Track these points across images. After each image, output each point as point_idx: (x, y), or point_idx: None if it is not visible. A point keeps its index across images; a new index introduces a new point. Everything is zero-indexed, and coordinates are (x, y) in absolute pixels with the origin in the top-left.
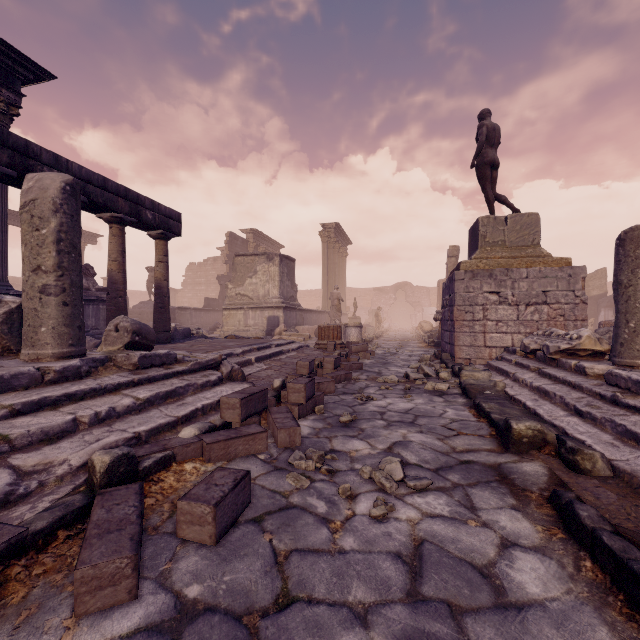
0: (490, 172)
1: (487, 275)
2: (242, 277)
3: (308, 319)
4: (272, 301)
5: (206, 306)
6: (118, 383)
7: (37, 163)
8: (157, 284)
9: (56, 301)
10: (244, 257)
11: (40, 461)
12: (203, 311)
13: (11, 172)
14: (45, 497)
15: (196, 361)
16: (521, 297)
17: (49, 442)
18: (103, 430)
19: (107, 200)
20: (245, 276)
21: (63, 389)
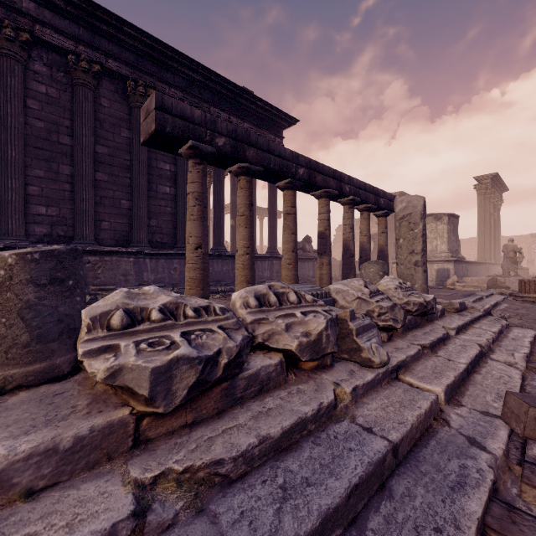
0: None
1: None
2: None
3: (469, 270)
4: (441, 255)
5: None
6: (469, 320)
7: (343, 184)
8: (380, 249)
9: (421, 270)
10: None
11: (505, 360)
12: None
13: (336, 192)
14: (534, 379)
15: (483, 309)
16: None
17: (490, 351)
18: (503, 349)
19: (366, 197)
20: None
21: (453, 321)
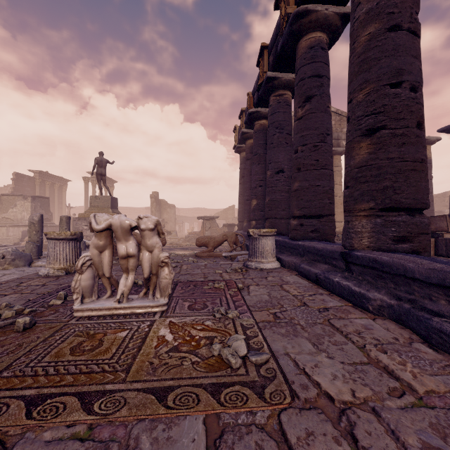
0: (100, 177)
1: (84, 219)
2: (7, 208)
3: None
4: (26, 222)
5: None
6: None
7: None
8: None
9: None
10: (8, 196)
11: None
12: None
13: None
14: None
15: None
16: None
17: None
18: None
19: None
20: (9, 207)
21: None
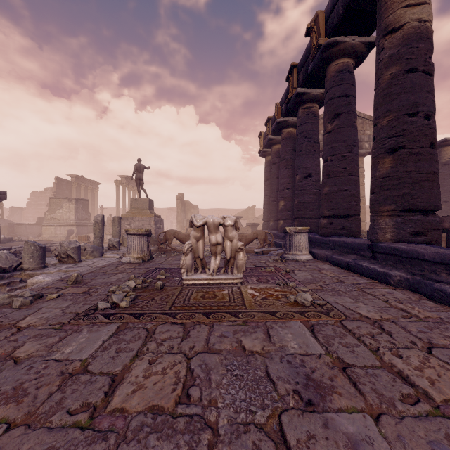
0: (139, 181)
1: (127, 219)
2: (54, 209)
3: None
4: (70, 222)
5: (38, 222)
6: None
7: None
8: None
9: None
10: (55, 199)
11: None
12: (35, 225)
13: None
14: None
15: (1, 248)
16: (136, 226)
17: None
18: None
19: None
20: (56, 209)
21: None
